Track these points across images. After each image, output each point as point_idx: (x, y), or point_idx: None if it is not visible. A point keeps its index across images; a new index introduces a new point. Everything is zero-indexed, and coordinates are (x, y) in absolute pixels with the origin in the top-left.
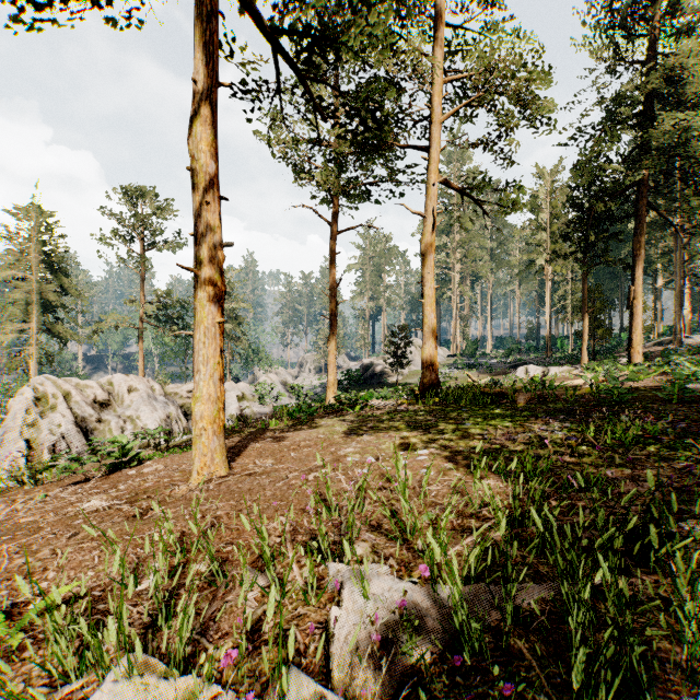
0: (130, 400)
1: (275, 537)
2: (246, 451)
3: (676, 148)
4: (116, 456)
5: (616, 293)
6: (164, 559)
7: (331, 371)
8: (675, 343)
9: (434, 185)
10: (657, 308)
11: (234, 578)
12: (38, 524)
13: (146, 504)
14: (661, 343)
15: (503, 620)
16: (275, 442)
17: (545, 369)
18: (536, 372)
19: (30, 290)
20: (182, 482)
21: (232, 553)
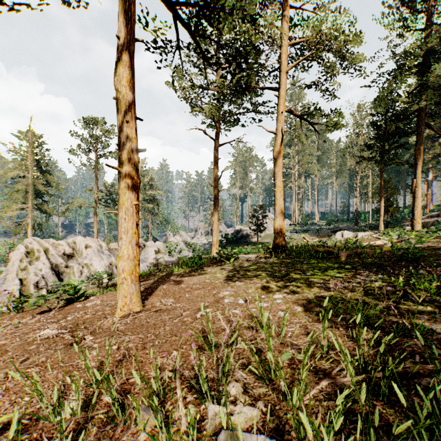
0: (86, 253)
1: (168, 371)
2: (156, 291)
3: None
4: (71, 293)
5: (400, 184)
6: (77, 396)
7: (215, 234)
8: None
9: (282, 113)
10: (428, 193)
11: (131, 415)
12: (7, 347)
13: (81, 334)
14: (431, 216)
15: None
16: (176, 285)
17: (354, 233)
18: (349, 235)
19: (27, 183)
20: (110, 316)
21: (134, 386)
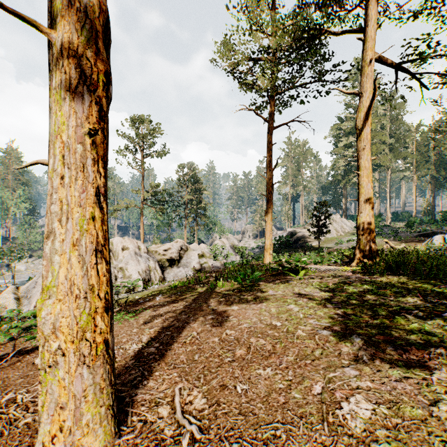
0: (123, 256)
1: None
2: (177, 342)
3: None
4: None
5: None
6: None
7: (268, 237)
8: None
9: (372, 60)
10: None
11: None
12: None
13: None
14: None
15: None
16: (216, 326)
17: None
18: None
19: None
20: None
21: None
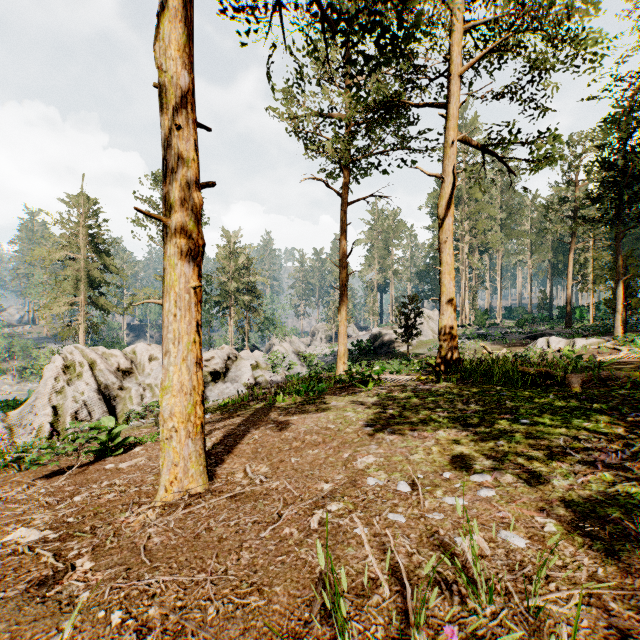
0: (150, 369)
1: None
2: (241, 444)
3: None
4: (104, 440)
5: None
6: None
7: (342, 341)
8: None
9: (454, 142)
10: None
11: None
12: None
13: (76, 550)
14: None
15: None
16: (276, 431)
17: (569, 340)
18: (559, 344)
19: (78, 268)
20: (147, 499)
21: None
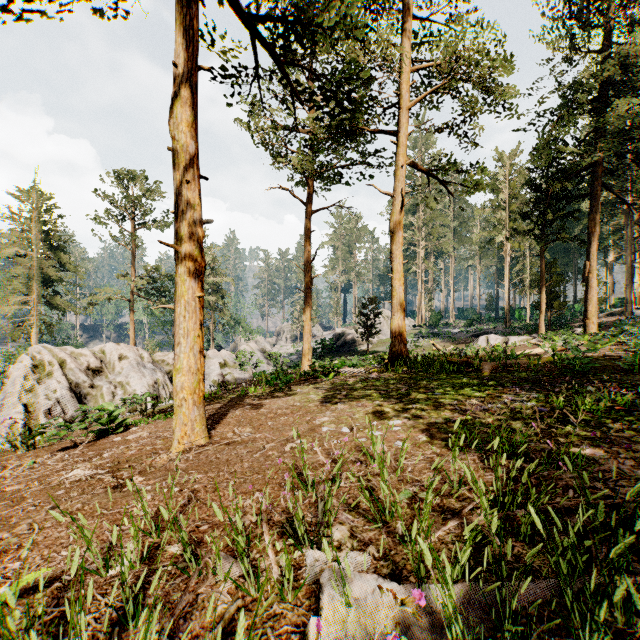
0: (121, 367)
1: (251, 516)
2: (226, 418)
3: (628, 132)
4: (103, 423)
5: (570, 268)
6: (136, 544)
7: (306, 340)
8: (626, 314)
9: (403, 167)
10: (609, 282)
11: (207, 565)
12: (22, 493)
13: (126, 474)
14: (612, 314)
15: (501, 632)
16: (253, 409)
17: (505, 338)
18: (496, 341)
19: (31, 266)
20: (163, 451)
21: (207, 534)
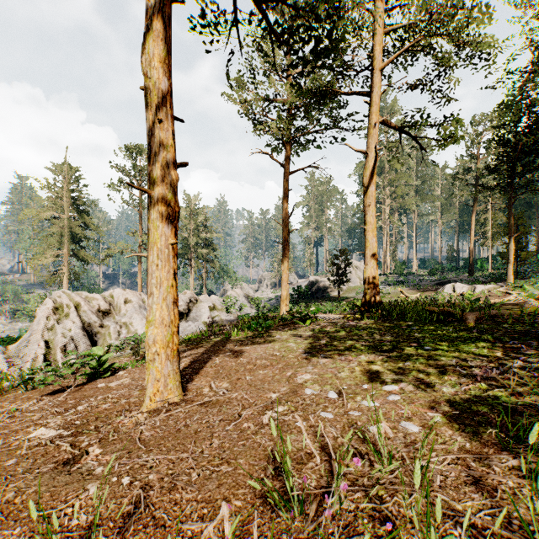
0: (125, 310)
1: None
2: (205, 367)
3: None
4: (94, 366)
5: (531, 220)
6: None
7: (284, 287)
8: None
9: (376, 124)
10: None
11: None
12: None
13: (86, 441)
14: None
15: None
16: (233, 358)
17: (471, 286)
18: (463, 289)
19: (62, 226)
20: (135, 407)
21: None
